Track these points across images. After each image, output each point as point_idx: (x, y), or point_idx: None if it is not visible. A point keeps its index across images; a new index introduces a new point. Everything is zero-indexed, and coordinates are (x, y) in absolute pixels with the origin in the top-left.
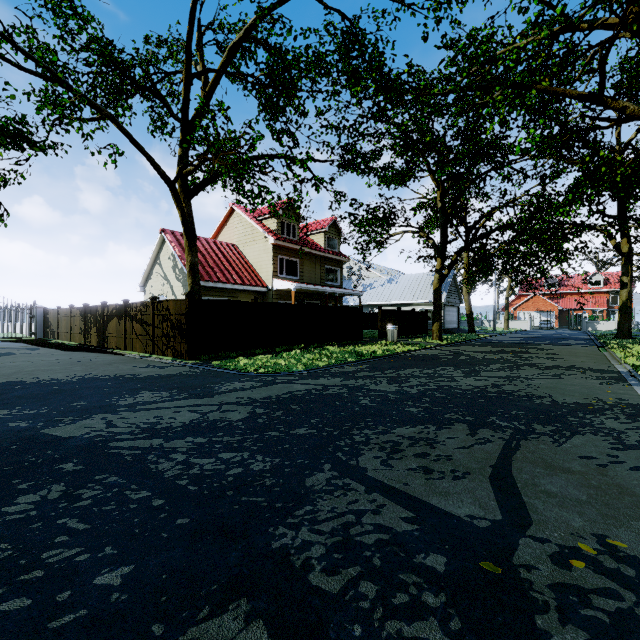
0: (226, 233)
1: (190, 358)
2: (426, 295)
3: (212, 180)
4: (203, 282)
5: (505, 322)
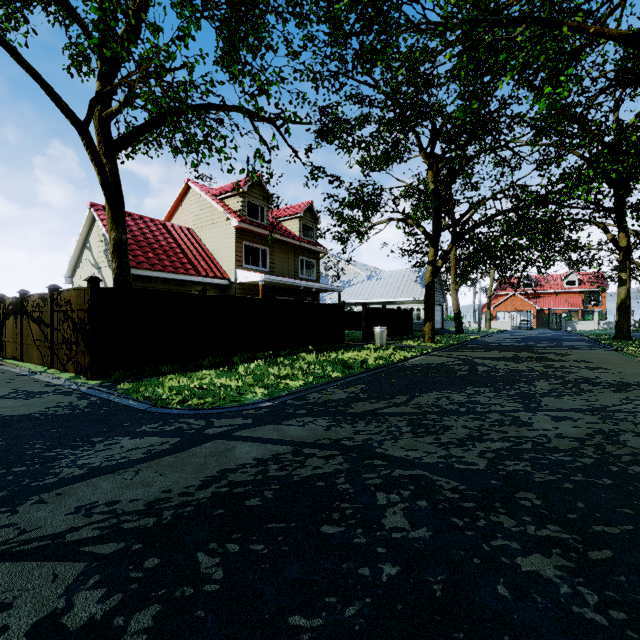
0: (181, 215)
1: (95, 376)
2: (410, 292)
3: (146, 130)
4: (142, 270)
5: (487, 322)
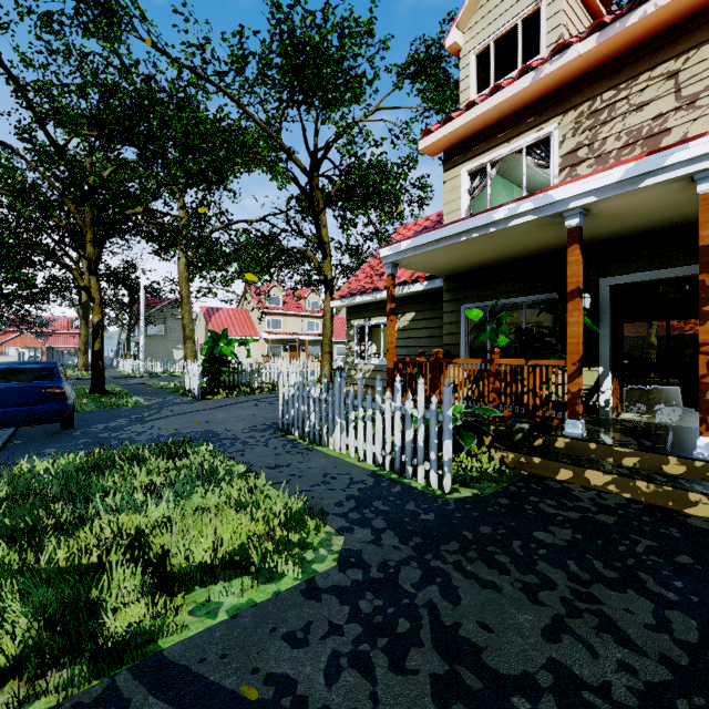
0: None
1: None
2: None
3: None
4: None
5: None
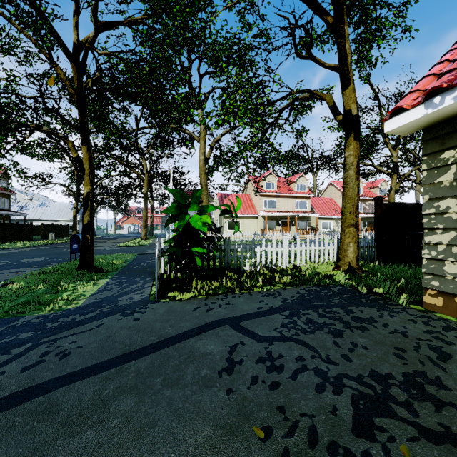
0: None
1: None
2: (68, 216)
3: None
4: None
5: (114, 230)
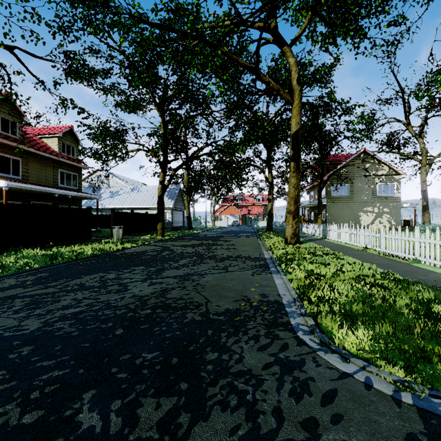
0: None
1: None
2: None
3: None
4: None
5: (213, 222)
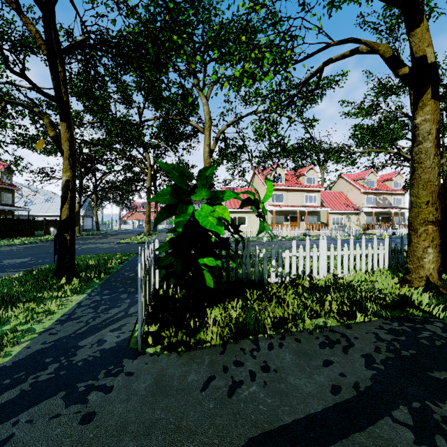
0: None
1: None
2: None
3: None
4: None
5: (119, 225)
